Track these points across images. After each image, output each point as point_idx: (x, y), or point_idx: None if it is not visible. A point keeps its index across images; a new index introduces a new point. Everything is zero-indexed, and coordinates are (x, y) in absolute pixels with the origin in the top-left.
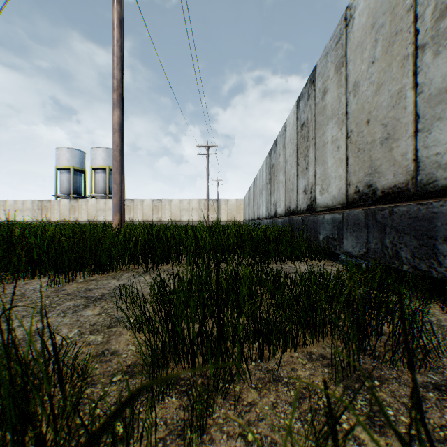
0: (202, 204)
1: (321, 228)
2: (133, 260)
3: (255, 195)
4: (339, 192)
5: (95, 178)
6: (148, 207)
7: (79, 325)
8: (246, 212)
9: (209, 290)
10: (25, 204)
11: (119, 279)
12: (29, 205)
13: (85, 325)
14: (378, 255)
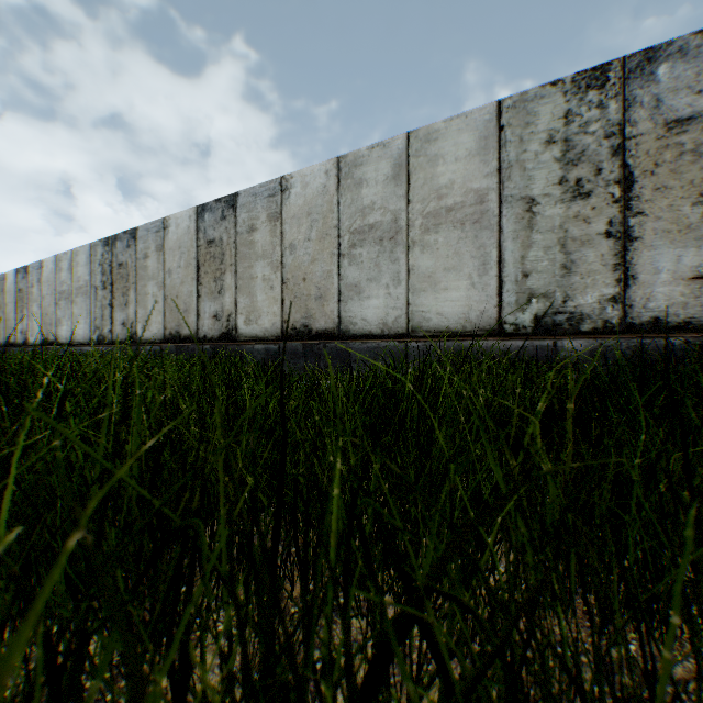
0: None
1: None
2: None
3: None
4: (40, 338)
5: None
6: None
7: None
8: None
9: None
10: None
11: None
12: None
13: None
14: None
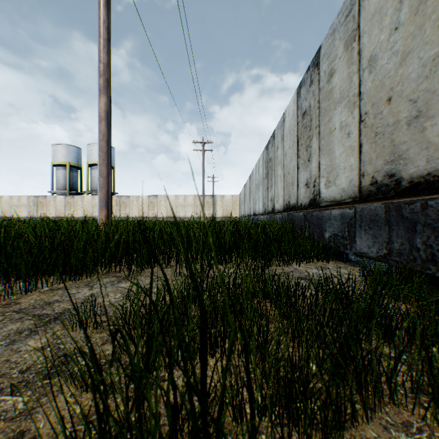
0: (197, 201)
1: (327, 225)
2: (116, 262)
3: (251, 190)
4: (349, 184)
5: (91, 174)
6: (144, 203)
7: (4, 372)
8: (242, 208)
9: (186, 371)
10: (21, 201)
11: (93, 286)
12: (25, 201)
13: (13, 370)
14: (404, 257)
